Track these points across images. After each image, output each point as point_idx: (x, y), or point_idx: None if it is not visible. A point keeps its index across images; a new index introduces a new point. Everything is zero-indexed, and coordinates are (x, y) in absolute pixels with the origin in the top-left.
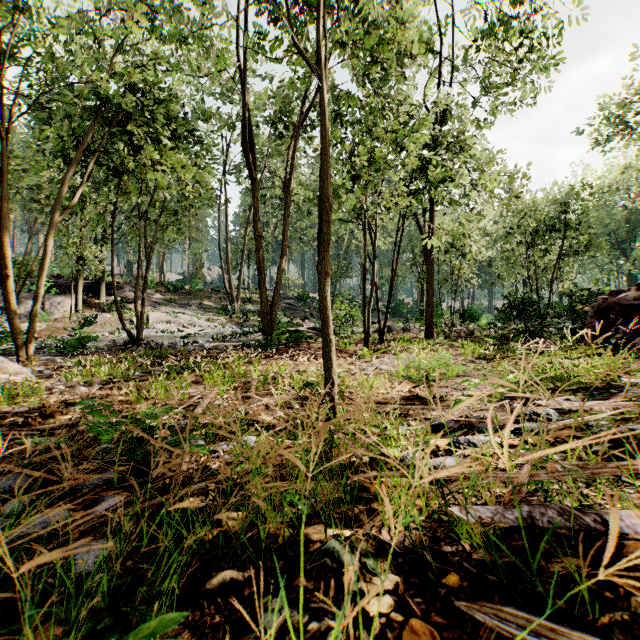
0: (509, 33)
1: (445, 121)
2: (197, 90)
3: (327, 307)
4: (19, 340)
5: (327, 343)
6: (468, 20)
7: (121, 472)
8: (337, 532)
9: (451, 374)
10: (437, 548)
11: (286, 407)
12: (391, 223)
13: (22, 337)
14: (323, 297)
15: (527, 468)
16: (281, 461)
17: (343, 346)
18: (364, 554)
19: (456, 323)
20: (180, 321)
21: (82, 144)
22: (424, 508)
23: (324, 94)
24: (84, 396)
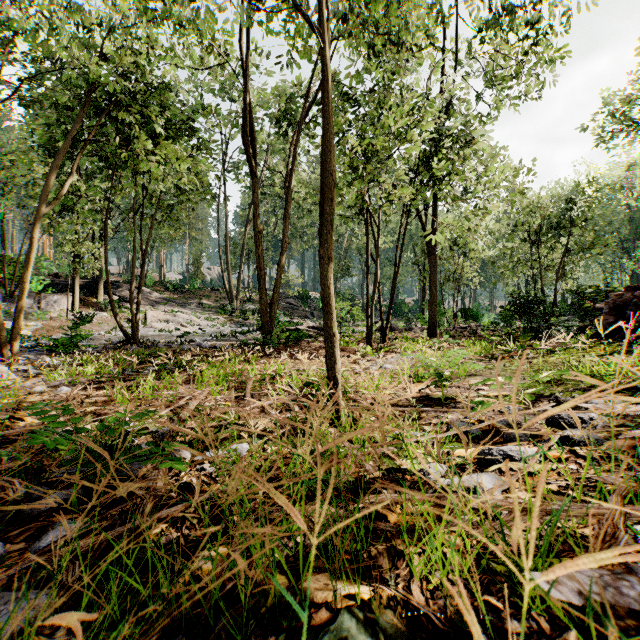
0: (514, 24)
1: (448, 116)
2: (196, 86)
3: (330, 296)
4: (3, 337)
5: (330, 337)
6: (472, 12)
7: (87, 488)
8: (349, 588)
9: (463, 373)
10: (499, 624)
11: (284, 409)
12: (392, 222)
13: (6, 334)
14: (326, 285)
15: (615, 500)
16: (277, 475)
17: (344, 345)
18: (392, 635)
19: (458, 322)
20: (178, 320)
21: (71, 131)
22: (468, 553)
23: (327, 56)
24: (65, 397)
